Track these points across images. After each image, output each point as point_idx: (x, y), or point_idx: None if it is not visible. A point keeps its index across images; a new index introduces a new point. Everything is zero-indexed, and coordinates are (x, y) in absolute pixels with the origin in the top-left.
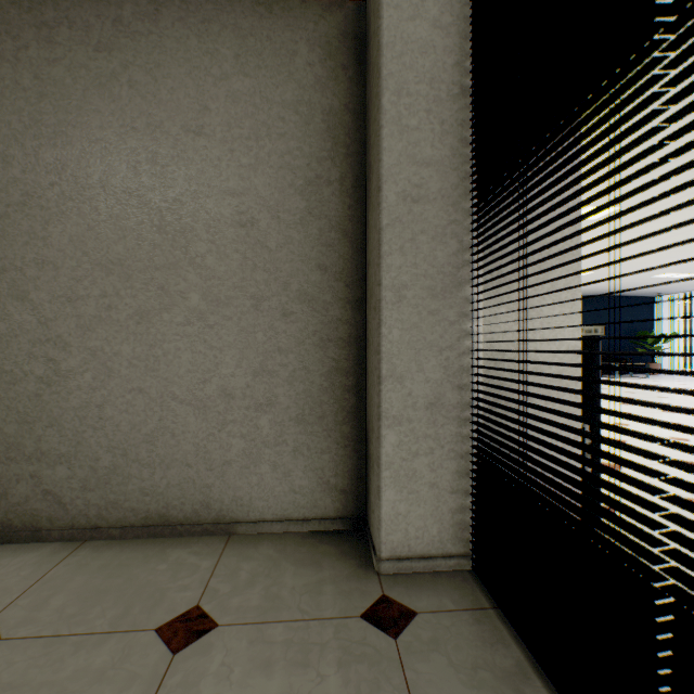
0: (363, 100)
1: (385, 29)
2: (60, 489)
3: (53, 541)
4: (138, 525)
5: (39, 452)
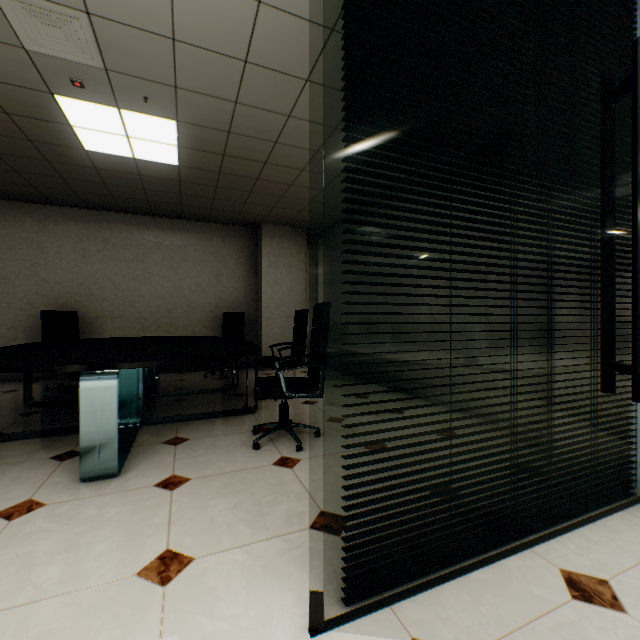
0: None
1: None
2: (432, 381)
3: (430, 402)
4: (458, 405)
5: (427, 364)
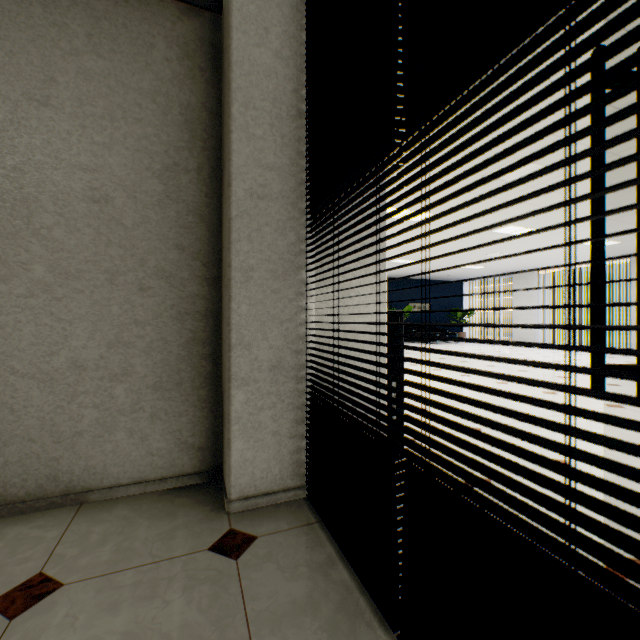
0: (220, 102)
1: (235, 49)
2: None
3: None
4: None
5: None
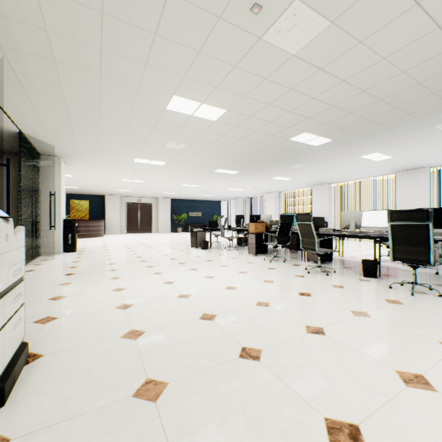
0: None
1: None
2: None
3: None
4: None
5: None
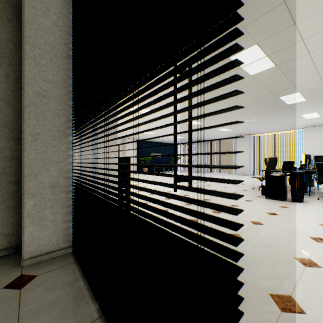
0: (22, 40)
1: (27, 14)
2: None
3: None
4: None
5: None
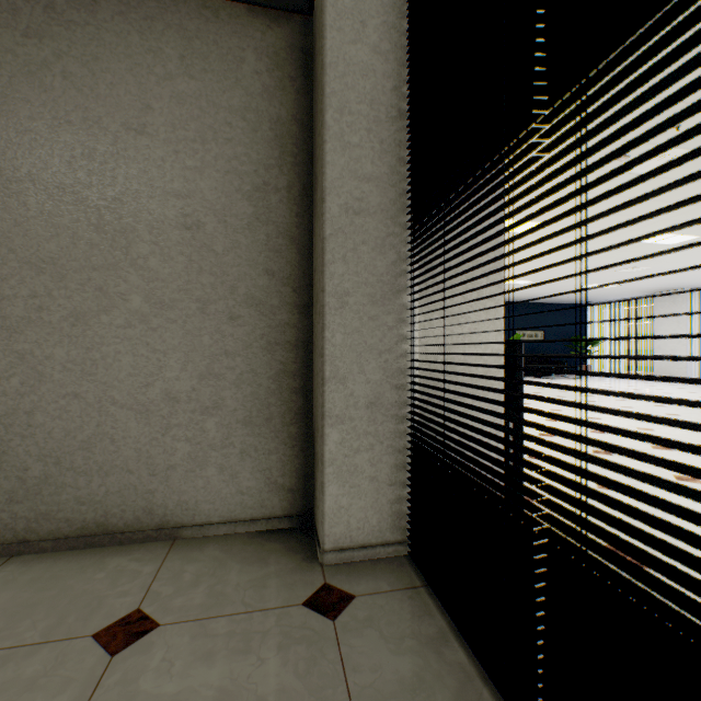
0: (311, 112)
1: (328, 50)
2: None
3: None
4: (73, 536)
5: None
